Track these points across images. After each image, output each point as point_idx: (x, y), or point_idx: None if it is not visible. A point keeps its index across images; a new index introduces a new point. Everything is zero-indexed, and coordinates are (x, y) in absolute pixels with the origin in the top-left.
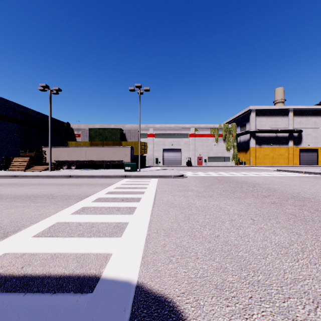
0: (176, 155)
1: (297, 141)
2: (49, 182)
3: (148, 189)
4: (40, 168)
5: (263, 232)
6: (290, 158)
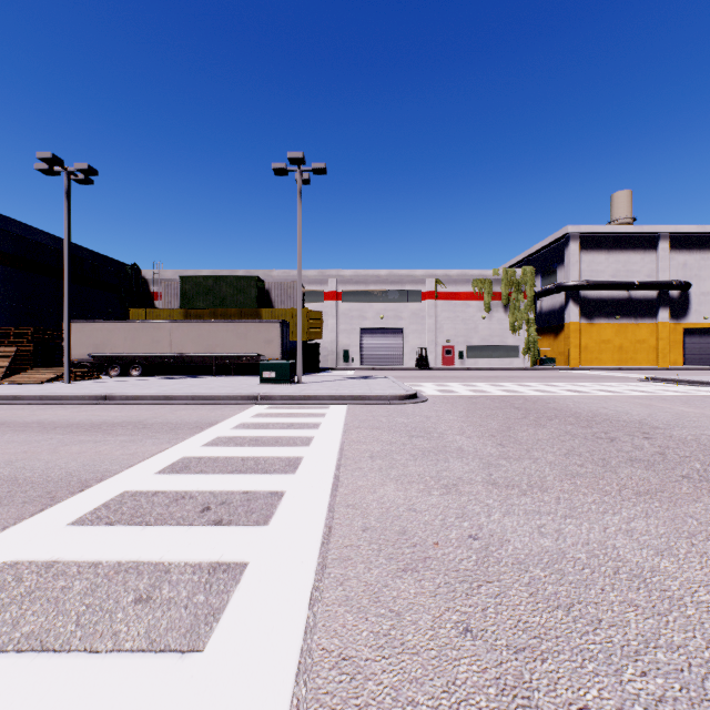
0: (392, 342)
1: (677, 310)
2: (27, 419)
3: (314, 447)
4: (44, 374)
5: None
6: (661, 350)
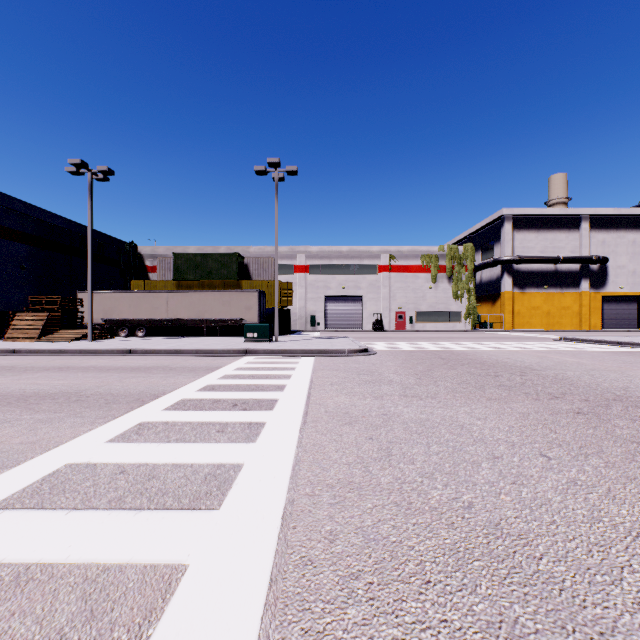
0: (353, 308)
1: (597, 281)
2: (82, 365)
3: (293, 379)
4: (71, 334)
5: (582, 495)
6: (583, 315)
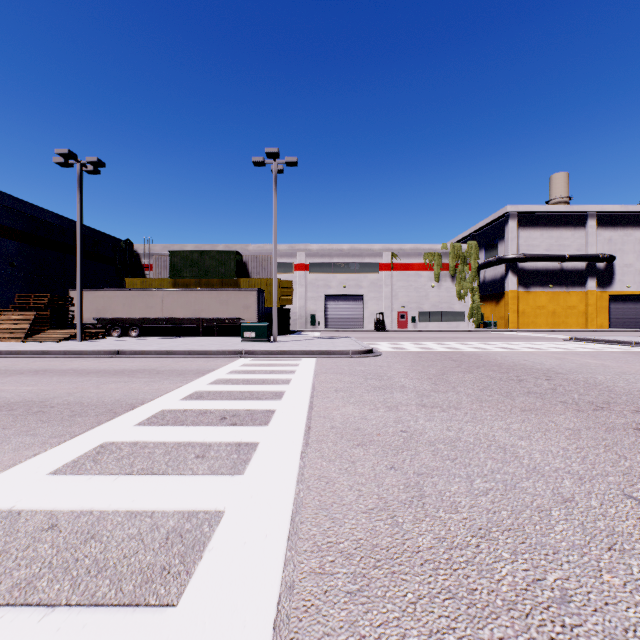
0: (354, 308)
1: (603, 279)
2: (62, 367)
3: (292, 385)
4: (59, 334)
5: None
6: (589, 315)
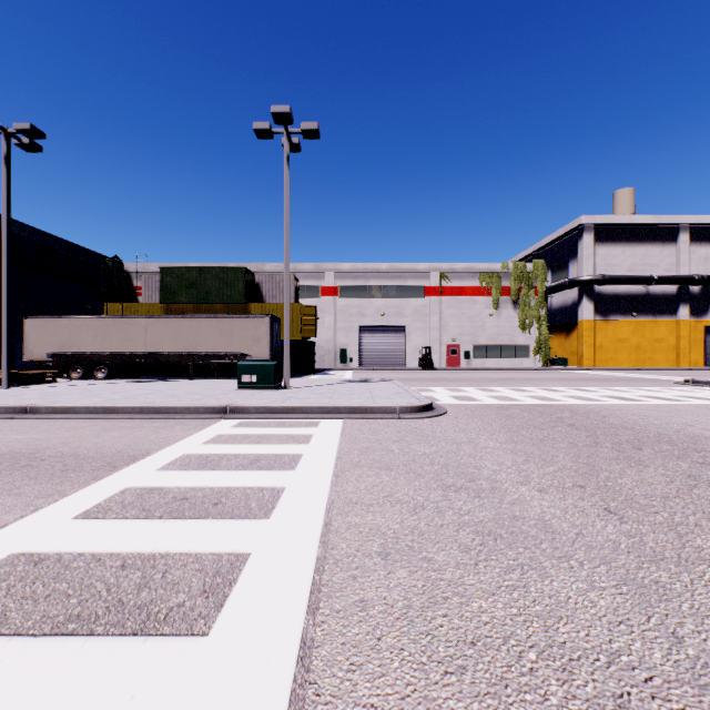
0: (394, 341)
1: (698, 306)
2: None
3: (278, 519)
4: None
5: None
6: (681, 349)
